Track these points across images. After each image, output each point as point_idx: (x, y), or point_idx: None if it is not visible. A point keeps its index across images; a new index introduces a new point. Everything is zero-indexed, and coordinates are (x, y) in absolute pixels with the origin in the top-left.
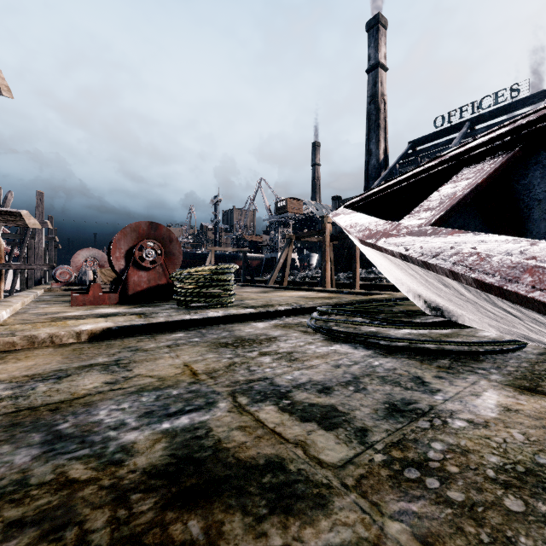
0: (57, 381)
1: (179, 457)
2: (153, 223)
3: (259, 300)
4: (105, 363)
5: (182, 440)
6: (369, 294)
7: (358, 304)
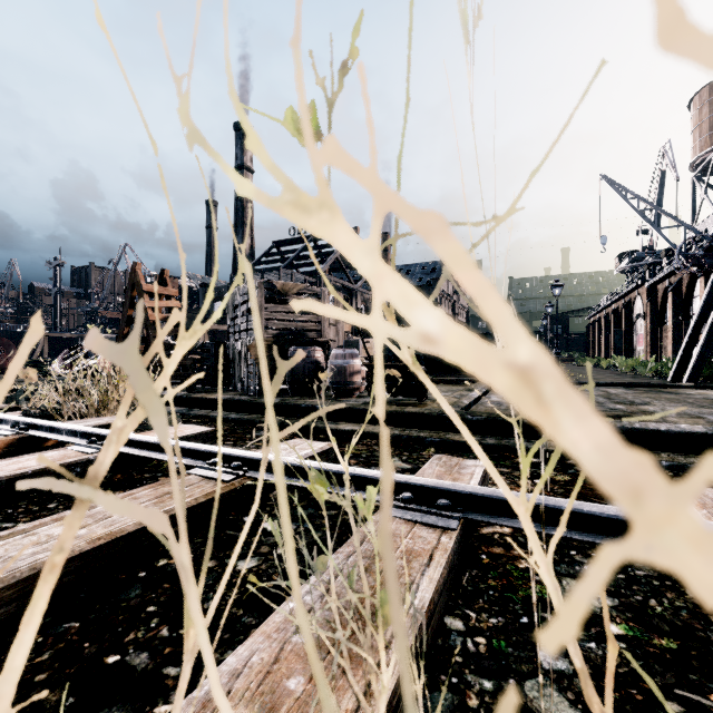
0: None
1: None
2: None
3: None
4: None
5: None
6: None
7: None
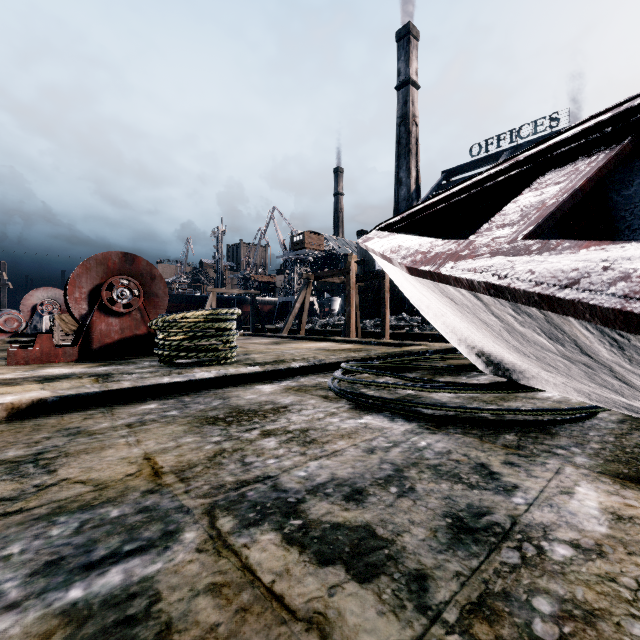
0: None
1: None
2: (129, 254)
3: (269, 354)
4: (16, 458)
5: (95, 631)
6: (402, 345)
7: (392, 359)
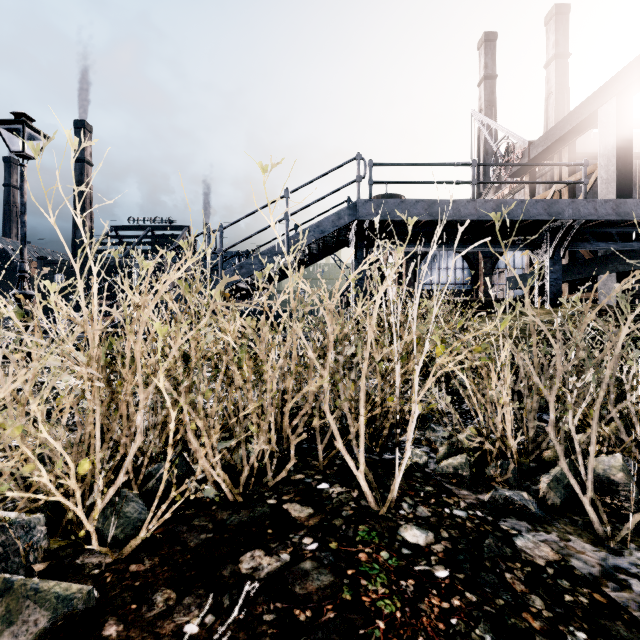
0: None
1: None
2: None
3: None
4: None
5: None
6: None
7: (45, 332)
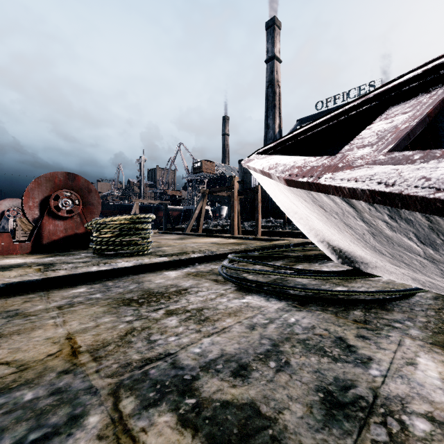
0: None
1: None
2: (71, 173)
3: (175, 247)
4: None
5: None
6: (271, 240)
7: (264, 251)
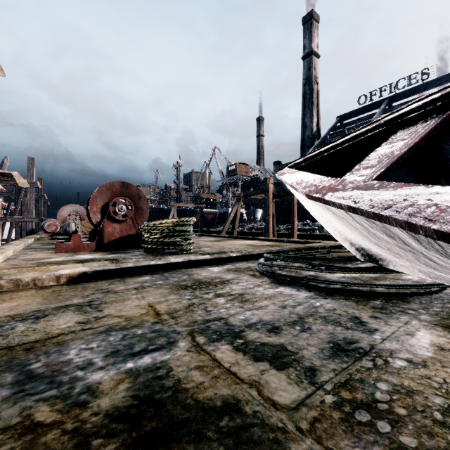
0: (35, 321)
1: (141, 398)
2: (125, 182)
3: (214, 248)
4: (79, 303)
5: (144, 380)
6: (306, 243)
7: (298, 252)
